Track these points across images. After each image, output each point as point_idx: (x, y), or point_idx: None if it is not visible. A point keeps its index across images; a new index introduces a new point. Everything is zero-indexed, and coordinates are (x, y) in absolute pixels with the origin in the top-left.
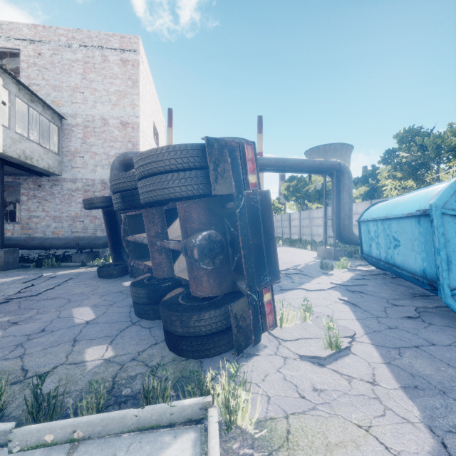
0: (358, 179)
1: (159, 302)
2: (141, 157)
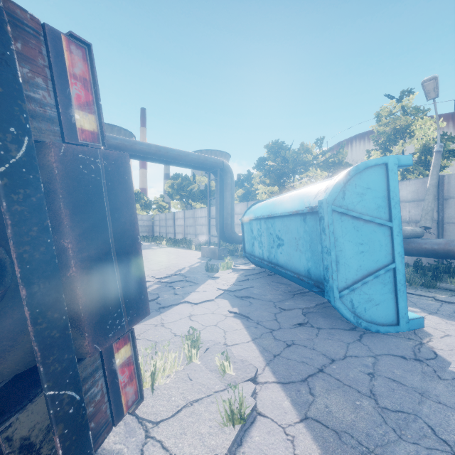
0: (236, 183)
1: None
2: None
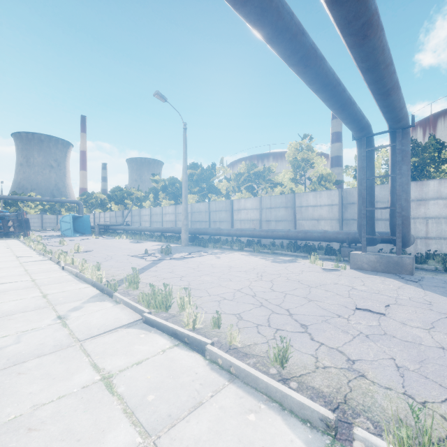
0: None
1: (7, 235)
2: (7, 215)
